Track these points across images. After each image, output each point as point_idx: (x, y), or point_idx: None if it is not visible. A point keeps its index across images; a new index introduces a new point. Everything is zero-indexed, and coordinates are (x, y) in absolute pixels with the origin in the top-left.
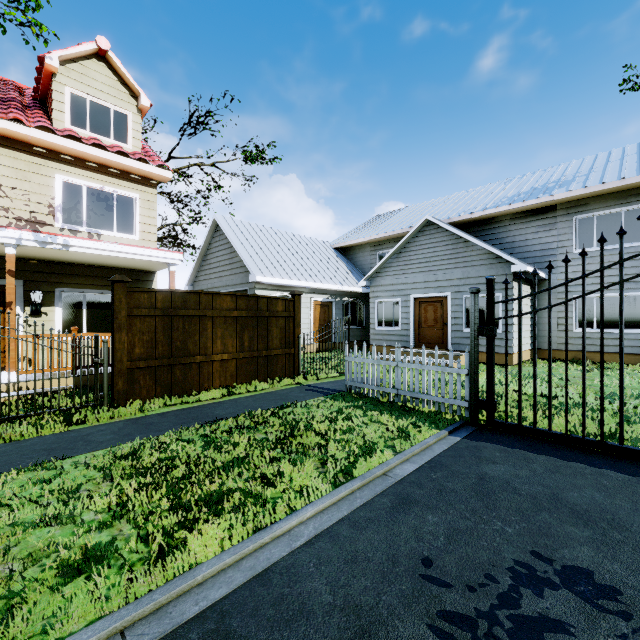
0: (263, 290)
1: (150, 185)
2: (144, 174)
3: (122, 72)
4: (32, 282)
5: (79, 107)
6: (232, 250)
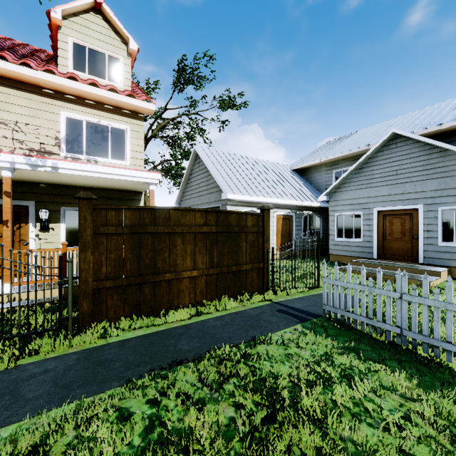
0: (233, 206)
1: (138, 118)
2: (132, 108)
3: (114, 21)
4: (42, 202)
5: (80, 54)
6: (208, 173)
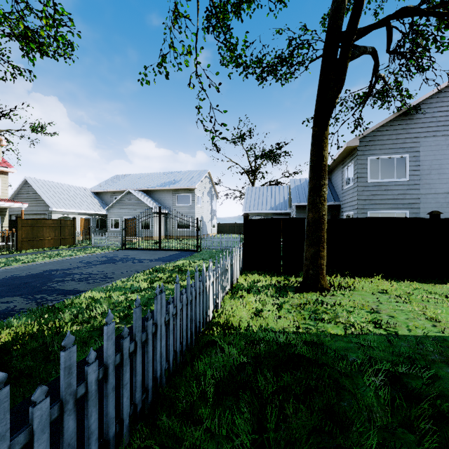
0: (56, 214)
1: (5, 174)
2: (4, 171)
3: None
4: None
5: None
6: (37, 195)
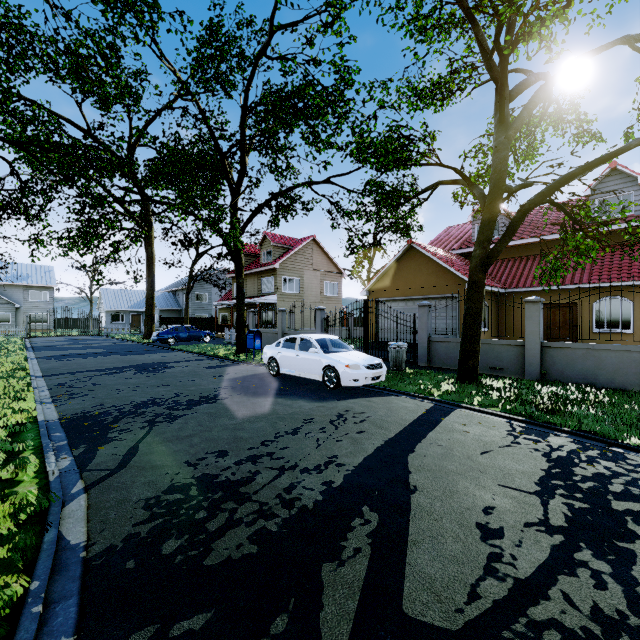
0: None
1: None
2: None
3: None
4: None
5: None
6: None
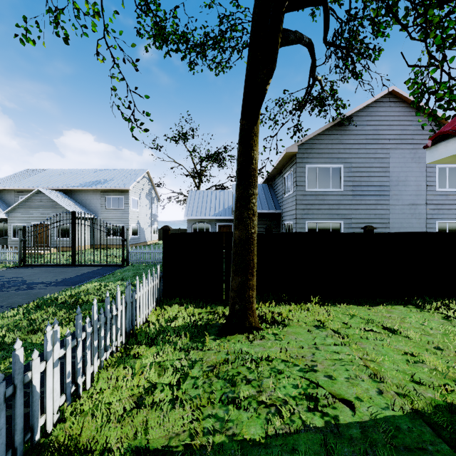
0: None
1: None
2: None
3: None
4: None
5: None
6: None
